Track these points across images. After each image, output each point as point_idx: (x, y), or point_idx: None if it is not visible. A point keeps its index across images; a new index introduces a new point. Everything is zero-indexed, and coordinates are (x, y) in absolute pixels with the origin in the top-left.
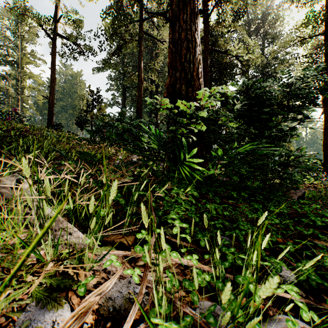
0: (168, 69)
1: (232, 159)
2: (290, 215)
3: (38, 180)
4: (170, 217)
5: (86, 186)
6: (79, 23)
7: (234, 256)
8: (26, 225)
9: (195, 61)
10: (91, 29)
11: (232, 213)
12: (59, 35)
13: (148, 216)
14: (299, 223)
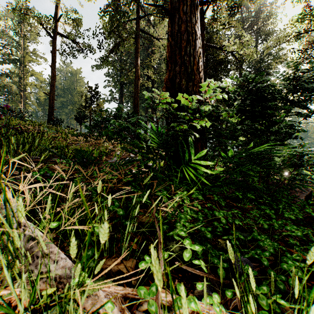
0: (167, 63)
1: (242, 160)
2: (302, 219)
3: (7, 201)
4: (177, 232)
5: (76, 200)
6: (78, 22)
7: (266, 296)
8: (2, 250)
9: (195, 54)
10: (90, 28)
11: (244, 222)
12: (59, 34)
13: (150, 225)
14: (313, 228)
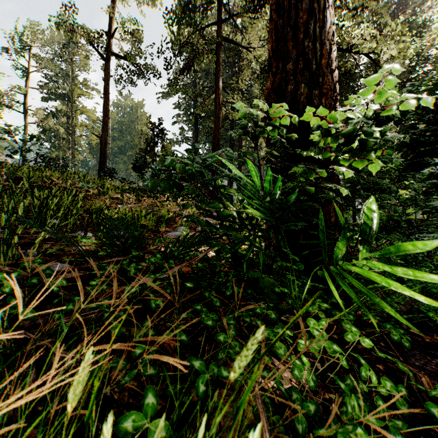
0: (270, 61)
1: None
2: None
3: None
4: None
5: None
6: (137, 35)
7: None
8: None
9: (323, 37)
10: (154, 43)
11: None
12: (113, 54)
13: None
14: None
